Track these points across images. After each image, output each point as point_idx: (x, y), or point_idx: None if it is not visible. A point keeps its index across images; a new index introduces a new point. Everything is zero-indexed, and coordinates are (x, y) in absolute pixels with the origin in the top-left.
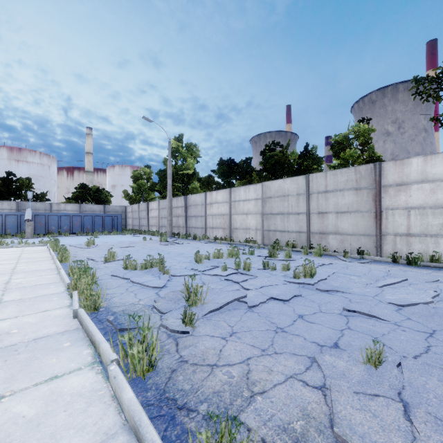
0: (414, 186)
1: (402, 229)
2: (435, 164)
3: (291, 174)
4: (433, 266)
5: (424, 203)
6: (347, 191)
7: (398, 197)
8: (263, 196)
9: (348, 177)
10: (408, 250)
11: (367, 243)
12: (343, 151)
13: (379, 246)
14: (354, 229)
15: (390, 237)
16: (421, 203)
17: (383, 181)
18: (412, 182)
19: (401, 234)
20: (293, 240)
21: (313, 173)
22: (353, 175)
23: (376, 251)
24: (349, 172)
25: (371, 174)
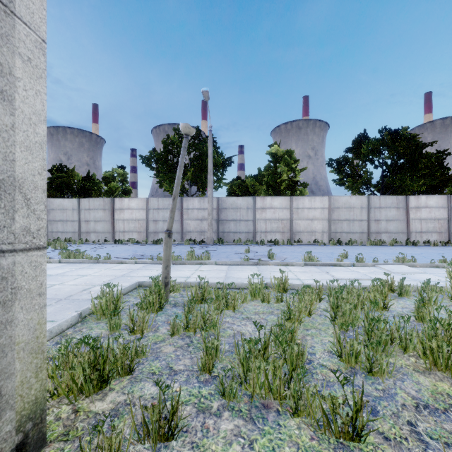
0: (126, 210)
1: (122, 229)
2: (132, 202)
3: (76, 192)
4: (127, 243)
5: (129, 218)
6: (100, 210)
7: (120, 215)
8: (48, 208)
9: (100, 203)
10: (124, 238)
11: (109, 237)
12: (111, 183)
13: (113, 237)
14: (103, 230)
15: (118, 233)
16: (128, 218)
17: (115, 207)
18: (125, 209)
19: (121, 232)
20: (69, 237)
21: (95, 192)
22: (102, 202)
23: (112, 240)
24: (100, 200)
25: (110, 203)
